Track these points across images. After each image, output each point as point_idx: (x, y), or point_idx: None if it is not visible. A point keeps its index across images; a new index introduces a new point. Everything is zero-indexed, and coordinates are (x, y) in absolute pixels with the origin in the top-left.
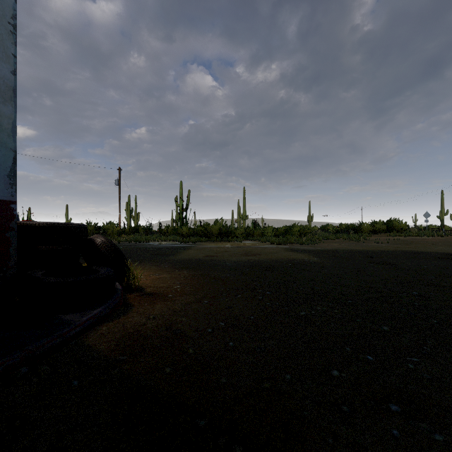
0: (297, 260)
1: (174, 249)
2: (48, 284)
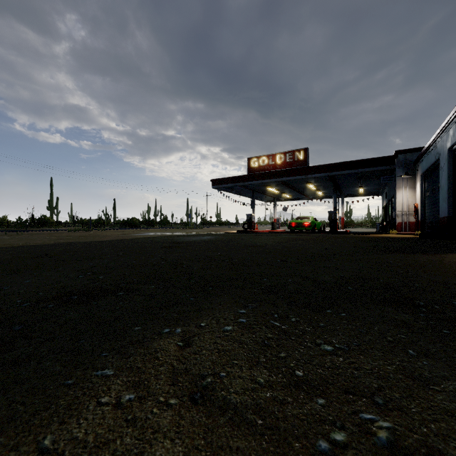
0: (273, 328)
1: None
2: None
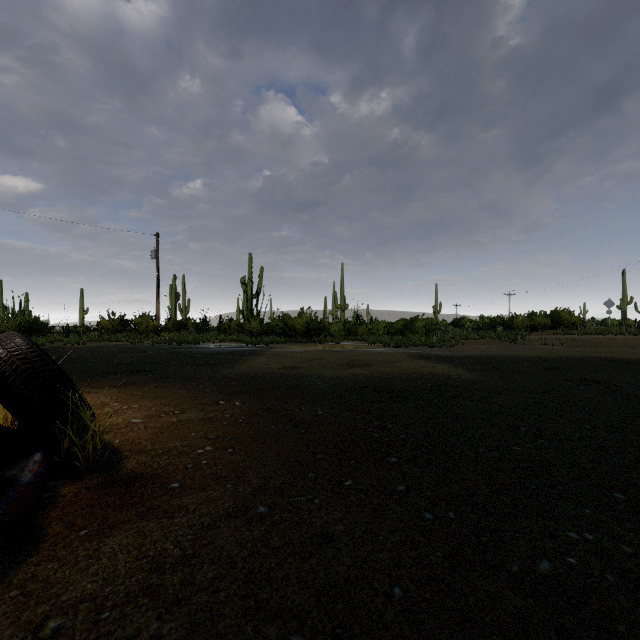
0: (439, 376)
1: (233, 355)
2: None
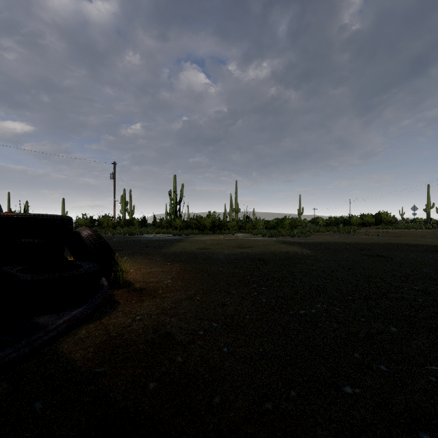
0: (290, 252)
1: (167, 242)
2: (21, 282)
